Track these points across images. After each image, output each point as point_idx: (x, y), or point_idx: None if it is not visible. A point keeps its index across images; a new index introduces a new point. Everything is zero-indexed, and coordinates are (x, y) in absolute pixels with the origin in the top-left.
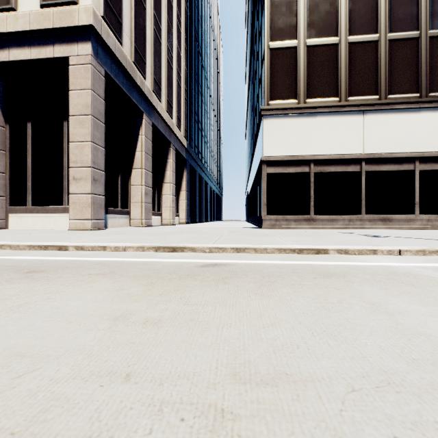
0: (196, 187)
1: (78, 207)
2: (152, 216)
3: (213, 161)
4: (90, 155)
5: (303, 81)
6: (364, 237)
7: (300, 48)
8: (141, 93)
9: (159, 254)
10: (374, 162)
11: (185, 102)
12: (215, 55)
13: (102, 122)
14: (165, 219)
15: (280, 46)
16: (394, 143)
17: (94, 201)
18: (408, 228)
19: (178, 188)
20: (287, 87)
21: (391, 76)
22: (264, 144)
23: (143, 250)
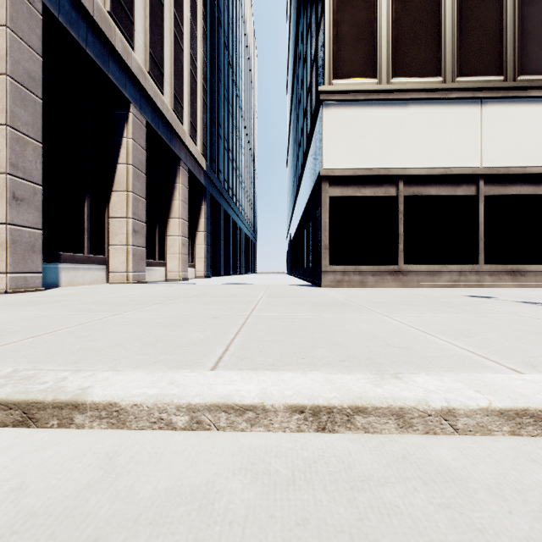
0: (221, 227)
1: None
2: (150, 267)
3: (245, 195)
4: (5, 150)
5: (386, 48)
6: None
7: None
8: (125, 69)
9: None
10: (498, 181)
11: (203, 105)
12: (248, 57)
13: (38, 96)
14: (171, 271)
15: None
16: (528, 151)
17: (16, 238)
18: None
19: (193, 228)
20: (360, 58)
21: (522, 47)
22: (324, 149)
23: None
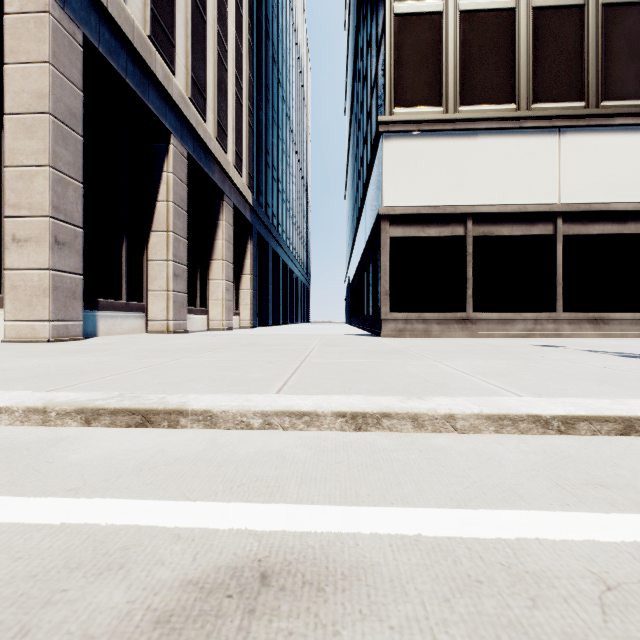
0: (269, 269)
1: (22, 296)
2: (190, 315)
3: (296, 232)
4: (47, 192)
5: (453, 73)
6: (616, 357)
7: (449, 14)
8: (165, 97)
9: (72, 448)
10: (578, 219)
11: (249, 130)
12: (300, 71)
13: (78, 133)
14: (214, 320)
15: (412, 11)
16: (613, 185)
17: (58, 284)
18: (637, 336)
19: (238, 270)
20: (424, 84)
21: (606, 69)
22: (385, 185)
23: (44, 421)
